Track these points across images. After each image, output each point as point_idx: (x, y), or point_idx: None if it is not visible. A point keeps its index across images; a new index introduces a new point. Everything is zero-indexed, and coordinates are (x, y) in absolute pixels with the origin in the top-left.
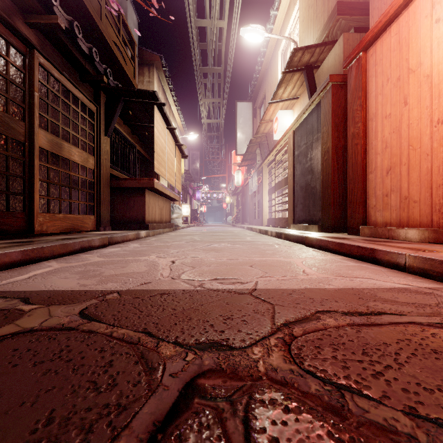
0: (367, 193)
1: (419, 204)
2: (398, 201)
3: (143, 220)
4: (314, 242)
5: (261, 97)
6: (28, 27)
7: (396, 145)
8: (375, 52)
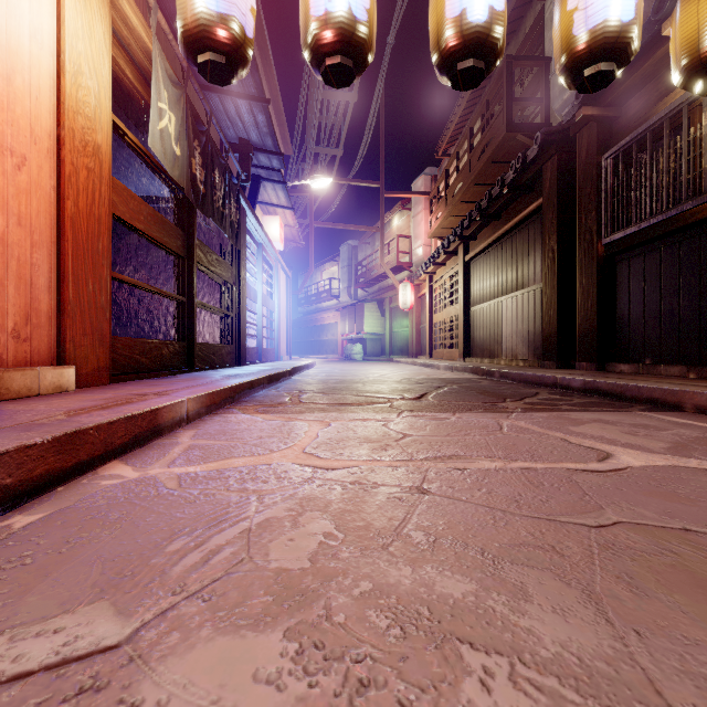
0: None
1: None
2: None
3: None
4: None
5: None
6: None
7: None
8: None
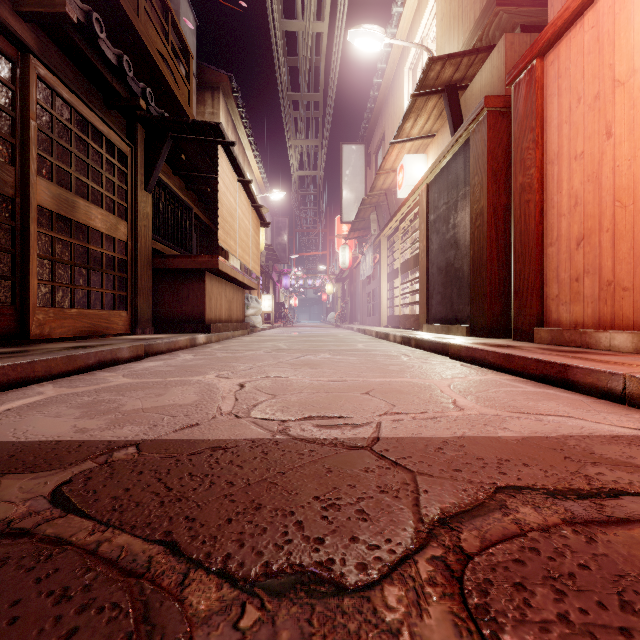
0: (544, 276)
1: (632, 293)
2: (596, 289)
3: (202, 318)
4: (463, 352)
5: (378, 138)
6: (19, 19)
7: (592, 200)
8: (558, 57)
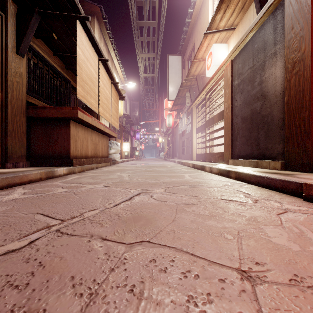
0: None
1: None
2: None
3: (68, 155)
4: None
5: (189, 49)
6: None
7: None
8: None
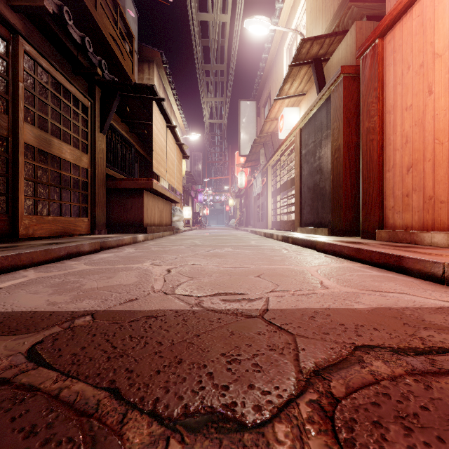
0: (383, 193)
1: (447, 205)
2: (421, 202)
3: (141, 223)
4: (326, 247)
5: (265, 96)
6: (11, 10)
7: (418, 139)
8: (393, 38)
